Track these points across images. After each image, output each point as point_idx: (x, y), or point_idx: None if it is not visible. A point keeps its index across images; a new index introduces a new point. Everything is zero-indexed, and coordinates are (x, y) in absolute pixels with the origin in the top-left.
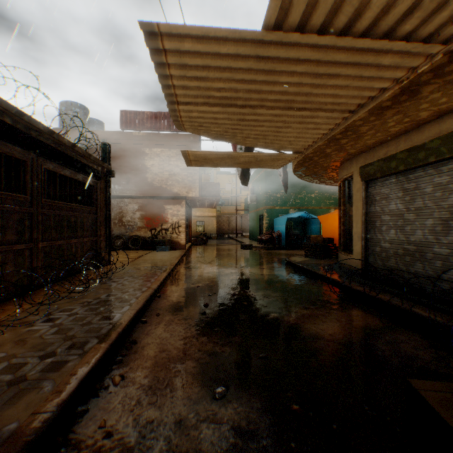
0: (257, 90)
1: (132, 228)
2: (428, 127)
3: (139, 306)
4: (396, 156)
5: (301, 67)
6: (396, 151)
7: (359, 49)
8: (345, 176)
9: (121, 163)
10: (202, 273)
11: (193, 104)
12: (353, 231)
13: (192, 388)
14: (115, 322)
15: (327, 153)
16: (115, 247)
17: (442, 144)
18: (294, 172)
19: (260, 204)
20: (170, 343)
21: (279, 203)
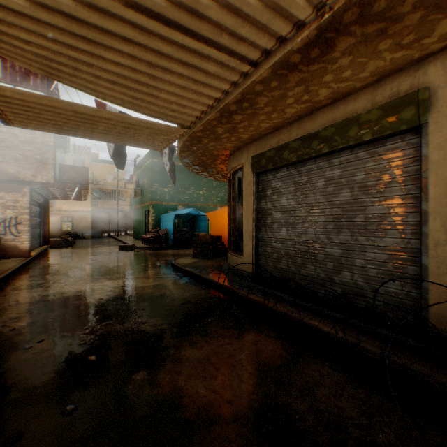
0: None
1: None
2: (323, 114)
3: None
4: (289, 145)
5: None
6: (289, 140)
7: None
8: (235, 168)
9: None
10: (40, 297)
11: None
12: (244, 229)
13: None
14: None
15: (218, 135)
16: None
17: (337, 132)
18: (180, 158)
19: (145, 198)
20: None
21: (166, 198)
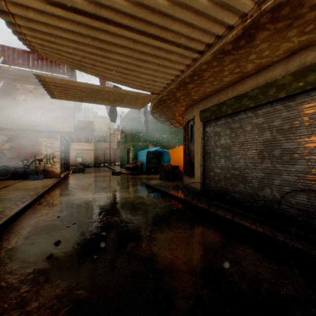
0: None
1: (1, 158)
2: (250, 80)
3: None
4: (226, 102)
5: None
6: (226, 99)
7: None
8: (188, 119)
9: None
10: (69, 200)
11: None
12: (195, 160)
13: None
14: None
15: (177, 98)
16: None
17: (260, 92)
18: (151, 113)
19: (127, 140)
20: None
21: (141, 140)
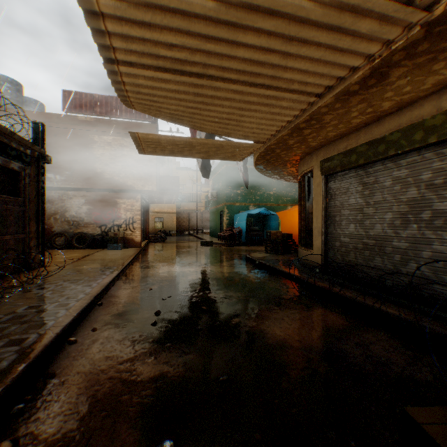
0: (217, 54)
1: (78, 224)
2: (388, 120)
3: (68, 321)
4: (356, 149)
5: (270, 23)
6: (356, 145)
7: (338, 5)
8: (305, 171)
9: (64, 151)
10: (157, 273)
11: (138, 67)
12: (314, 226)
13: (125, 446)
14: (26, 348)
15: (289, 146)
16: (57, 246)
17: (402, 136)
18: (255, 165)
19: (220, 200)
20: (103, 371)
21: (239, 199)
